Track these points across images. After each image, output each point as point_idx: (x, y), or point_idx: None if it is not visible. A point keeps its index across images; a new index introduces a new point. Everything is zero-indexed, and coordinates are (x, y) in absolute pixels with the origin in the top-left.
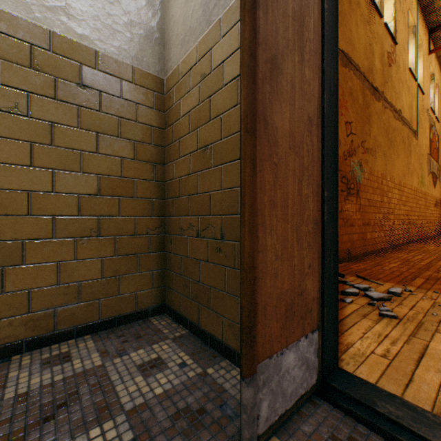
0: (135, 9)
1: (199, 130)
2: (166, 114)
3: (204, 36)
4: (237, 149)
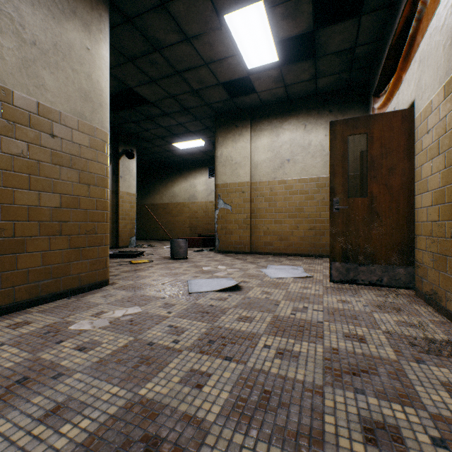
0: (355, 154)
1: None
2: None
3: None
4: None
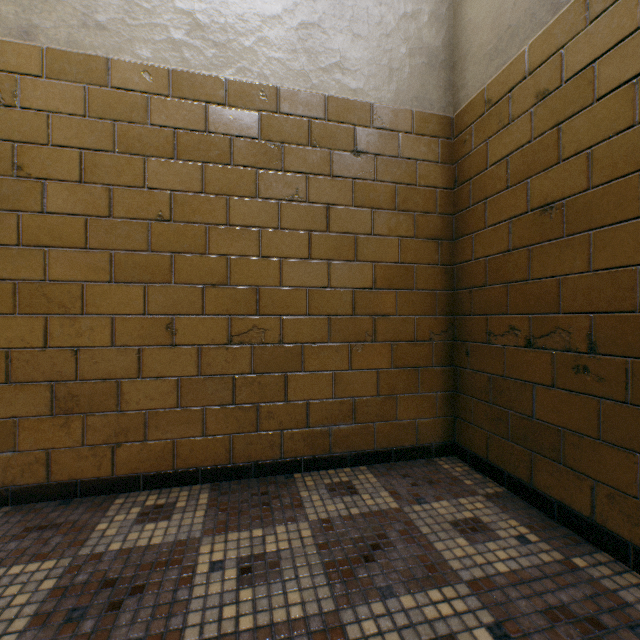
0: (414, 32)
1: (531, 181)
2: (455, 166)
3: (543, 32)
4: (632, 201)
